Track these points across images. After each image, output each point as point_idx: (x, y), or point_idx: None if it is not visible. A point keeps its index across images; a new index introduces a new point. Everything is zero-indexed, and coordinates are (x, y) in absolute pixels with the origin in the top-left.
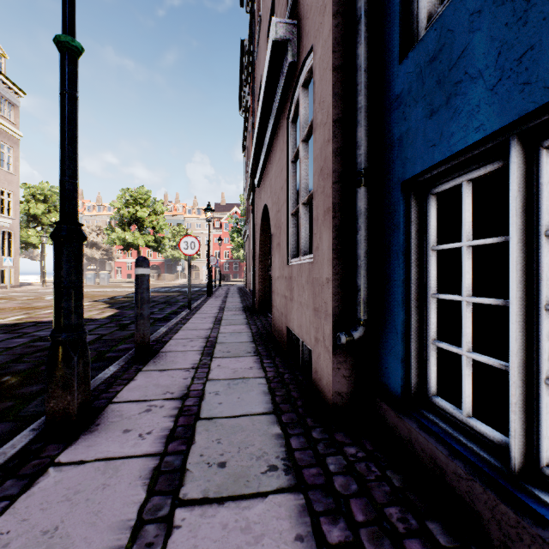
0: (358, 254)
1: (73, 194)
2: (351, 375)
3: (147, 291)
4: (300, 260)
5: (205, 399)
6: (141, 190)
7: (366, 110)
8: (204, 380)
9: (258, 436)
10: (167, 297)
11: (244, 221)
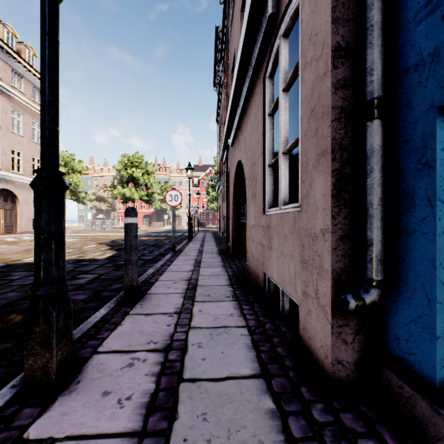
0: (370, 201)
1: (53, 141)
2: (353, 341)
3: (135, 238)
4: (280, 209)
5: (188, 352)
6: (137, 155)
7: (380, 27)
8: (187, 328)
9: (249, 411)
10: (156, 240)
11: (218, 179)
